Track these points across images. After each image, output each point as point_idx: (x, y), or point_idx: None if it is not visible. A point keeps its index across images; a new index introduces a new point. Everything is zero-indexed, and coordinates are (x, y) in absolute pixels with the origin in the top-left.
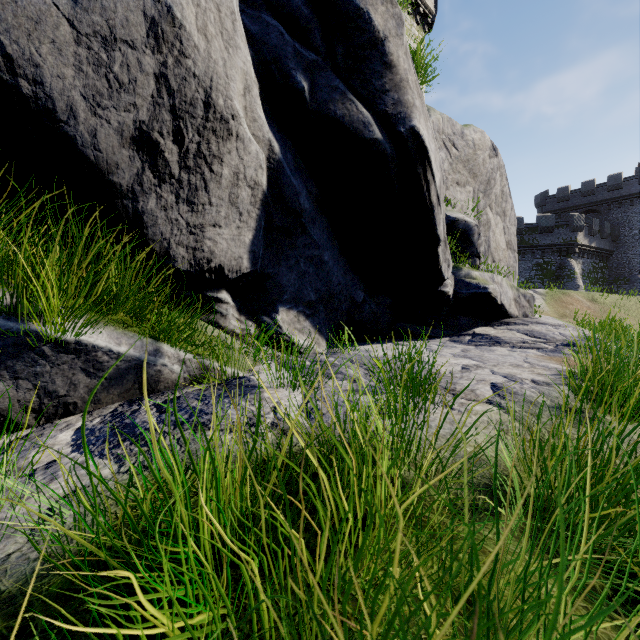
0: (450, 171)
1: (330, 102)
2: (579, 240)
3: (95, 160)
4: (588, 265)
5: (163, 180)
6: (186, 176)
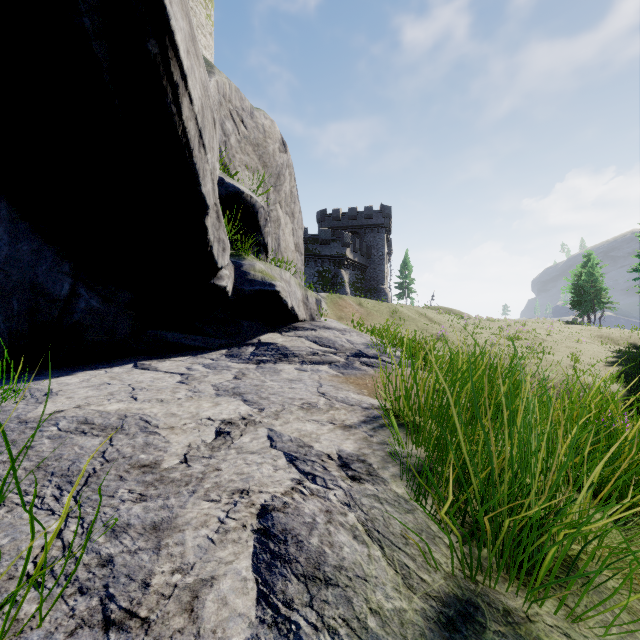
0: (238, 149)
1: None
2: (347, 254)
3: None
4: (353, 276)
5: None
6: None
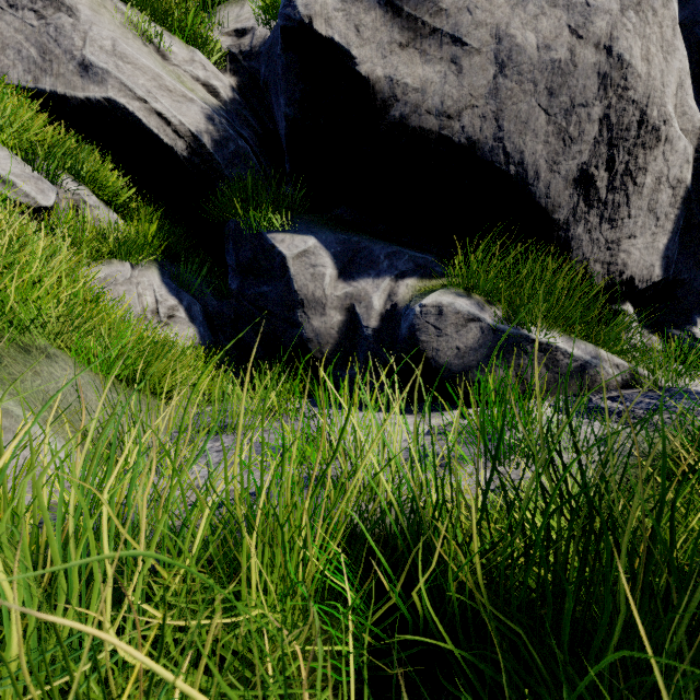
0: None
1: None
2: None
3: (544, 206)
4: None
5: (591, 206)
6: (611, 197)
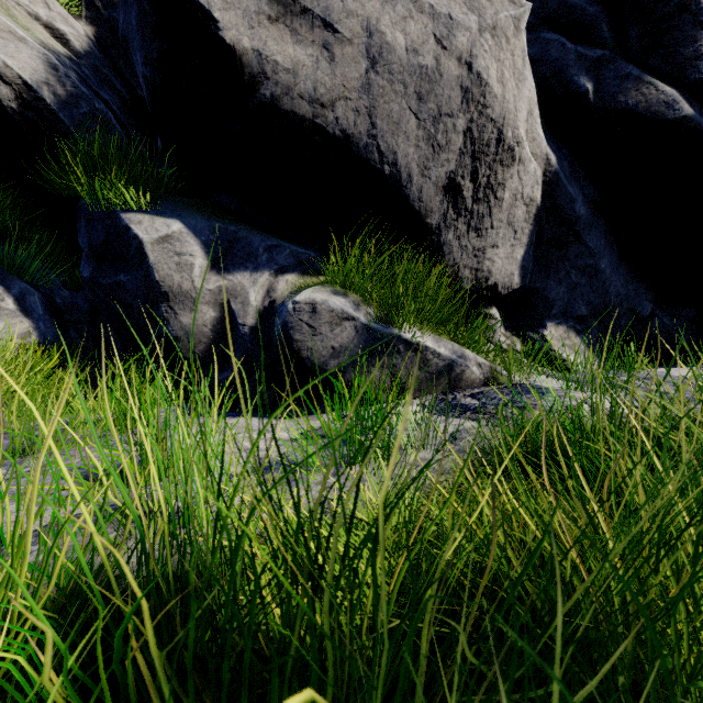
0: None
1: (619, 94)
2: None
3: (418, 209)
4: None
5: (460, 214)
6: (476, 207)
